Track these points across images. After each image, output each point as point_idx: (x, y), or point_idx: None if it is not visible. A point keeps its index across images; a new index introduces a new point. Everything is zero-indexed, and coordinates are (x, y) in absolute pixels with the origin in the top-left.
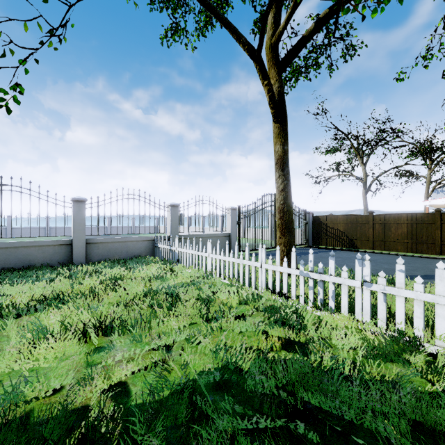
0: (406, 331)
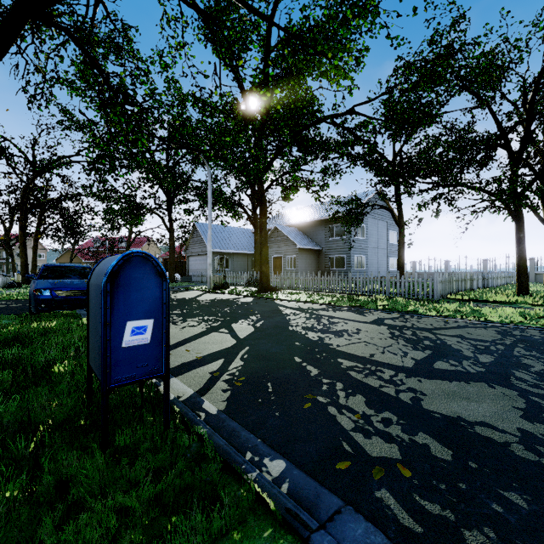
0: (503, 284)
